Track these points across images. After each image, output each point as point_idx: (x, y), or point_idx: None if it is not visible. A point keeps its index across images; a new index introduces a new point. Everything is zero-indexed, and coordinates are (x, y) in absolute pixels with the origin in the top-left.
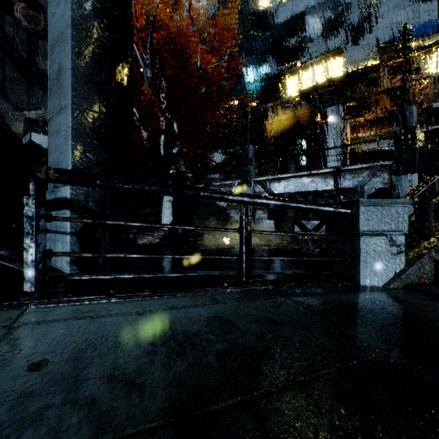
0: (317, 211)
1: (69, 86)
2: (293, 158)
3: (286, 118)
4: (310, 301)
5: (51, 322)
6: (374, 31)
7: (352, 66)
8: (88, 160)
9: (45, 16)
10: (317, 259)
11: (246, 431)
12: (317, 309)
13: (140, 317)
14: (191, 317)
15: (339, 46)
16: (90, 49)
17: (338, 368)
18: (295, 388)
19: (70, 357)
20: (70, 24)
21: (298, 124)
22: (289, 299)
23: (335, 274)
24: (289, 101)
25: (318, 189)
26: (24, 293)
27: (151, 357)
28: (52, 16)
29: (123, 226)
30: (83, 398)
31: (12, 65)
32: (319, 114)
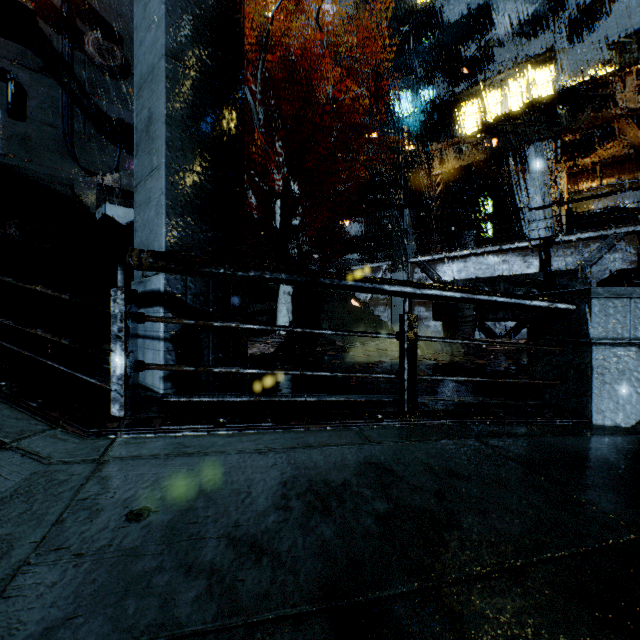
0: (520, 307)
1: (163, 138)
2: (473, 227)
3: (461, 166)
4: (512, 446)
5: (148, 458)
6: (608, 18)
7: (569, 79)
8: (187, 238)
9: (123, 47)
10: (519, 381)
11: (432, 633)
12: (526, 458)
13: (262, 458)
14: (333, 461)
15: (547, 48)
16: (189, 85)
17: (570, 551)
18: (502, 577)
19: (176, 506)
20: (164, 54)
21: (480, 174)
22: (479, 441)
23: (548, 405)
24: (465, 139)
25: (513, 273)
26: (112, 418)
27: (284, 515)
28: (140, 46)
29: (231, 329)
30: (199, 563)
31: (83, 116)
32: (515, 157)
